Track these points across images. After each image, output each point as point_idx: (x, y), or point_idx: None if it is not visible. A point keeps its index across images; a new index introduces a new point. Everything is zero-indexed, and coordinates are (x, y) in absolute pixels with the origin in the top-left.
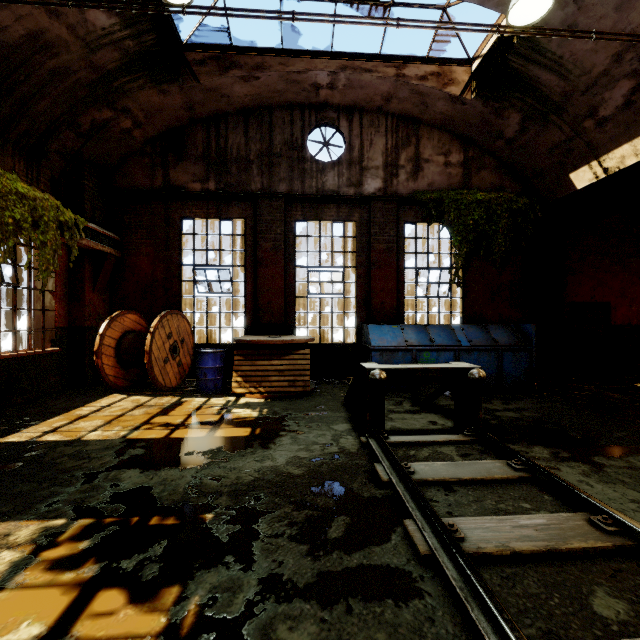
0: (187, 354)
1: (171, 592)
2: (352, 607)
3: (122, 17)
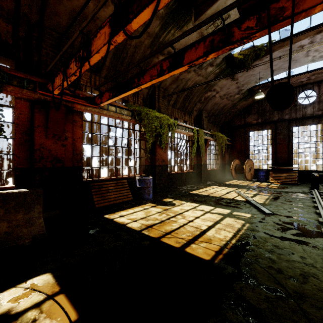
0: (252, 171)
1: (269, 194)
2: (297, 197)
3: (241, 94)
